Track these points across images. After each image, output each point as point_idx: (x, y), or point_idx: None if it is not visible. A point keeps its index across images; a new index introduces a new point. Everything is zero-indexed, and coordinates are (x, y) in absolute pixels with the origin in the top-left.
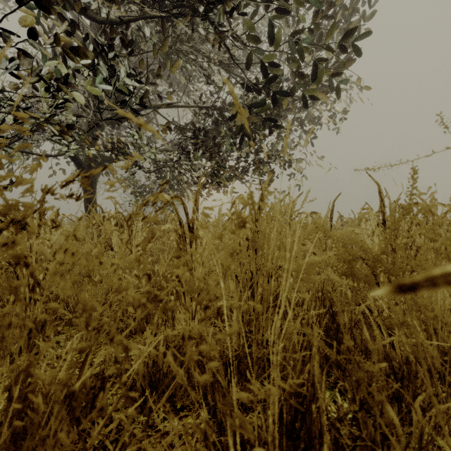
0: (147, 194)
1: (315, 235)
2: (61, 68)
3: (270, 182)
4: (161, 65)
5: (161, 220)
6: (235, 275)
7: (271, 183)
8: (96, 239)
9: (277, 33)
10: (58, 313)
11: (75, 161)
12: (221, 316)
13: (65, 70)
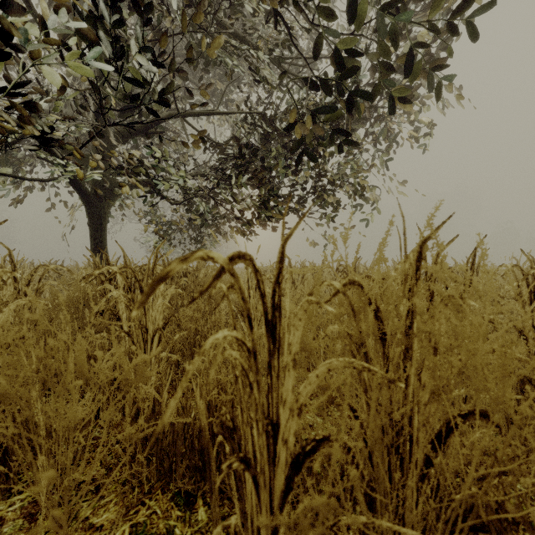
0: (174, 231)
1: (482, 315)
2: (29, 28)
3: (334, 216)
4: None
5: (193, 270)
6: (354, 412)
7: (446, 221)
8: (70, 330)
9: (360, 1)
10: (12, 451)
11: (76, 188)
12: (309, 466)
13: (36, 31)
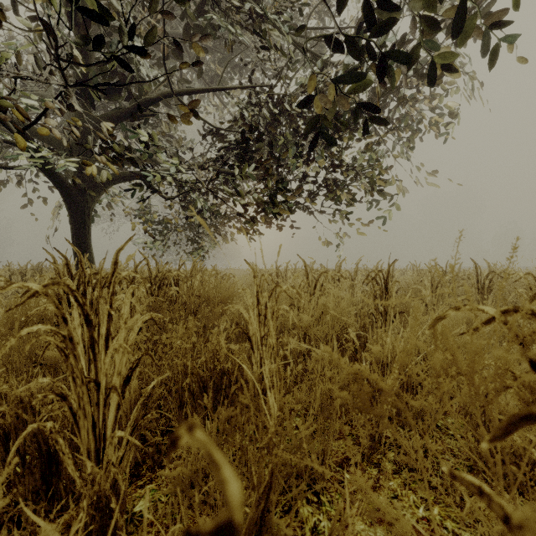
0: (170, 230)
1: None
2: None
3: (348, 213)
4: (188, 35)
5: (185, 276)
6: None
7: None
8: None
9: None
10: None
11: (52, 180)
12: None
13: None
